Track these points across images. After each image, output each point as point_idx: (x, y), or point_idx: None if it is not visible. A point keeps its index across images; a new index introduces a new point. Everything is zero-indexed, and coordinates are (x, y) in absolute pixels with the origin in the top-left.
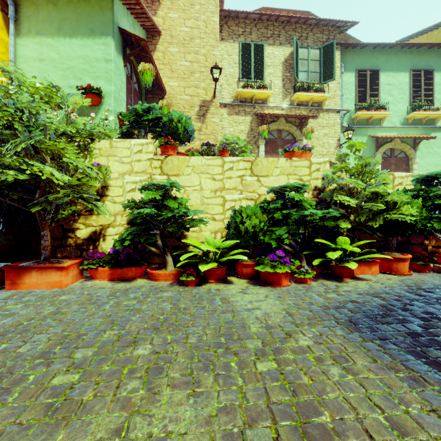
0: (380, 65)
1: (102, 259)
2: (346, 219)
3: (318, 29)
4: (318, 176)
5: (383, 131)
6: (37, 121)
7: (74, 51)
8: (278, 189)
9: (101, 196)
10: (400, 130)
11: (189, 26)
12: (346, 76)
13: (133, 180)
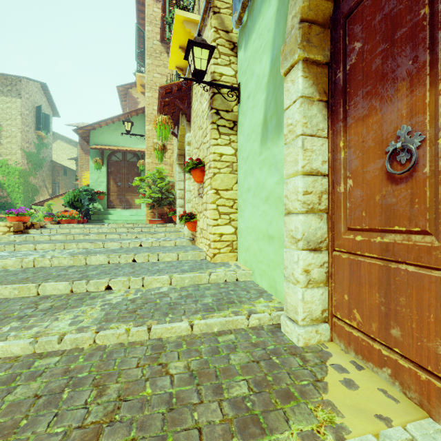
0: None
1: None
2: None
3: None
4: None
5: None
6: None
7: None
8: None
9: None
10: None
11: None
12: None
13: None
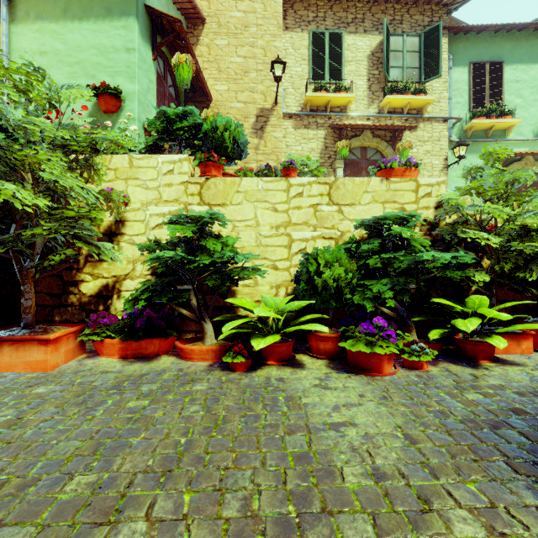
0: (503, 56)
1: (112, 325)
2: (474, 267)
3: (416, 9)
4: (428, 203)
5: (508, 147)
6: None
7: (85, 39)
8: (371, 222)
9: (115, 234)
10: (532, 144)
11: (243, 10)
12: (456, 72)
13: (159, 212)
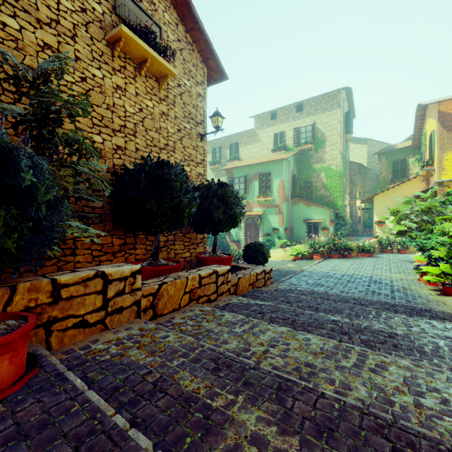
0: None
1: None
2: None
3: None
4: None
5: None
6: (400, 213)
7: None
8: None
9: None
10: None
11: None
12: None
13: None
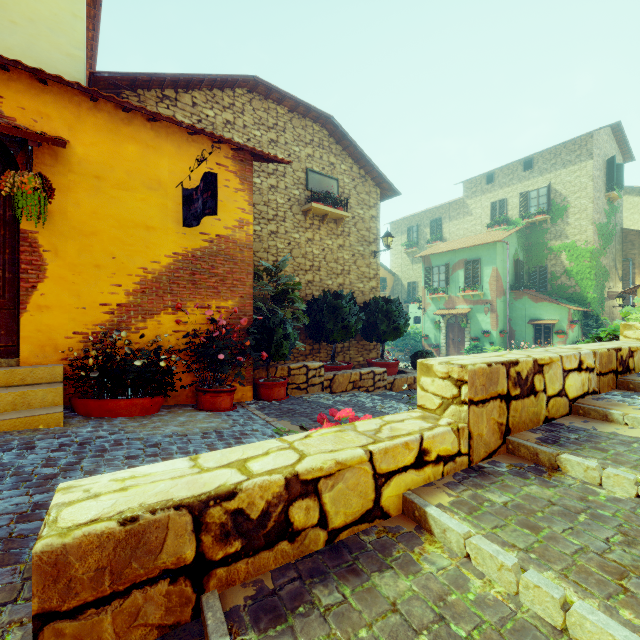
0: None
1: None
2: None
3: None
4: None
5: None
6: (637, 317)
7: None
8: None
9: None
10: None
11: None
12: None
13: None
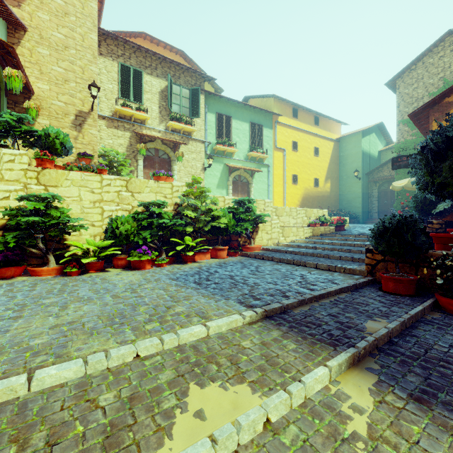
0: (231, 114)
1: None
2: (194, 225)
3: (188, 73)
4: (177, 195)
5: (234, 162)
6: None
7: None
8: (146, 204)
9: None
10: (244, 163)
11: (64, 34)
12: (210, 115)
13: (6, 189)
